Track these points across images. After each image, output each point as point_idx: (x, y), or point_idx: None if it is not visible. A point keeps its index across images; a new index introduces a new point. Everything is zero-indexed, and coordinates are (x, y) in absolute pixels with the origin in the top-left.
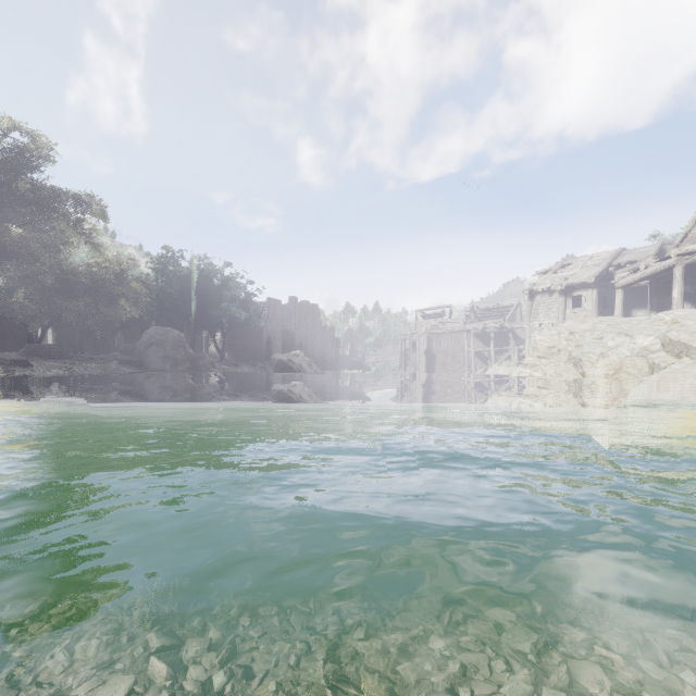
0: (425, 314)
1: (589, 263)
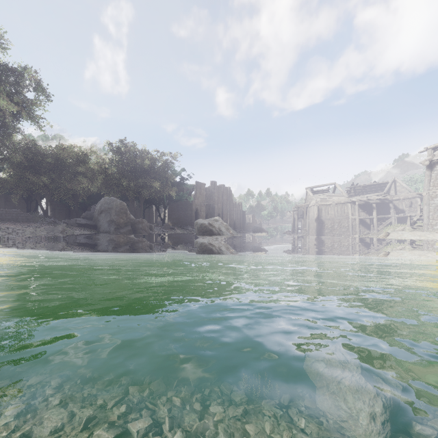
0: (313, 191)
1: None
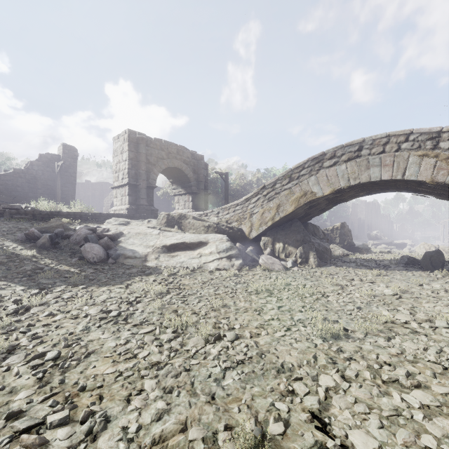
0: None
1: None
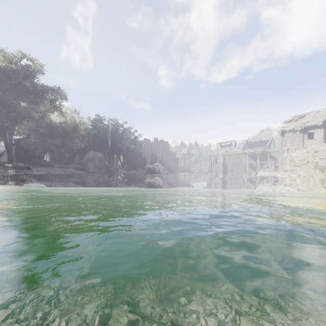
0: (222, 145)
1: (317, 115)
